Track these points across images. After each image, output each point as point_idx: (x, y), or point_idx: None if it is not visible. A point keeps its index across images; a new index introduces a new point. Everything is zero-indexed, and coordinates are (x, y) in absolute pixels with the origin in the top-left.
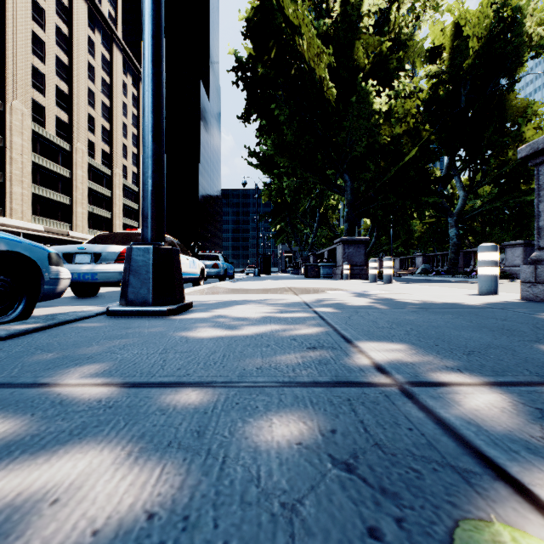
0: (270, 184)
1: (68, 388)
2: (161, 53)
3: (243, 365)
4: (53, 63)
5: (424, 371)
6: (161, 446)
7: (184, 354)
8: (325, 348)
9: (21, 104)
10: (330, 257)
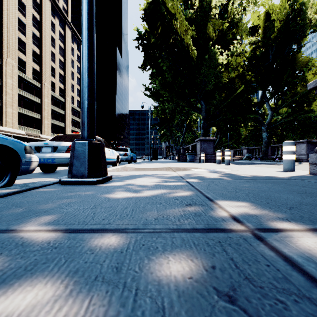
0: (158, 106)
1: (29, 233)
2: (93, 24)
3: (145, 217)
4: (31, 36)
5: (265, 221)
6: (89, 280)
7: (106, 208)
8: (197, 205)
9: (12, 60)
10: (193, 150)
